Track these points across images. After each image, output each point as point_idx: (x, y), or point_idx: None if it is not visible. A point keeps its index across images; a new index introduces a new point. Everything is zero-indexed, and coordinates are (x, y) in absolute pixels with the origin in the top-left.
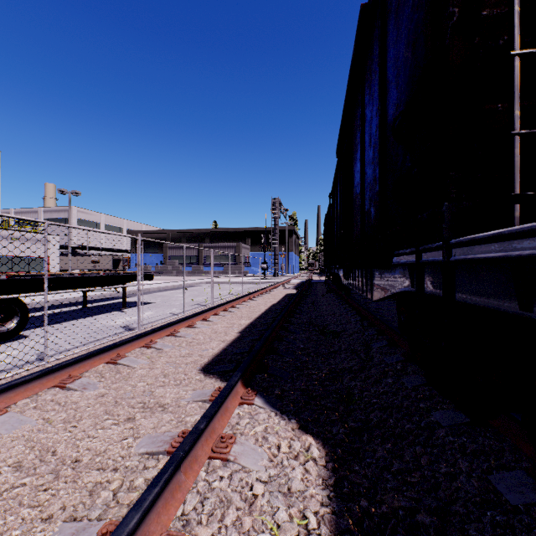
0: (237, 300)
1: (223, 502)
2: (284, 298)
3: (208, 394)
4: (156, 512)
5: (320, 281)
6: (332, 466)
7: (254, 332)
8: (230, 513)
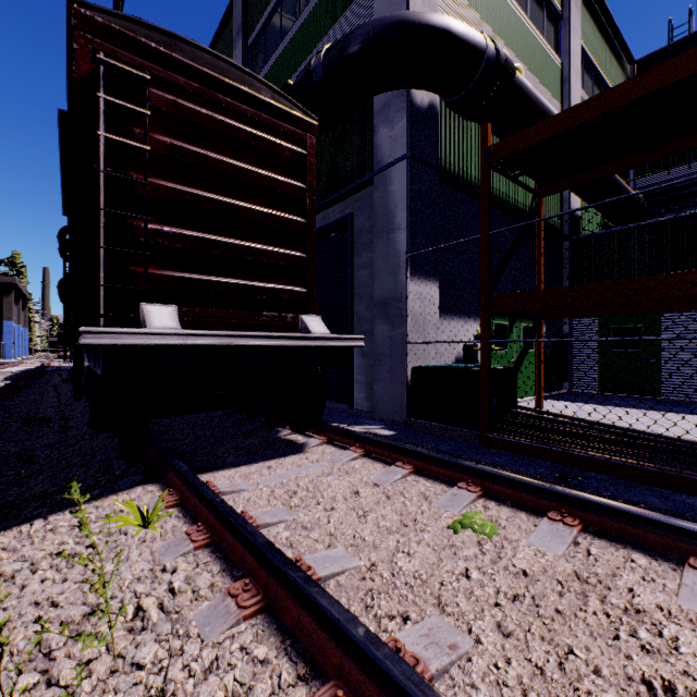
0: None
1: None
2: None
3: None
4: None
5: (63, 368)
6: None
7: None
8: None
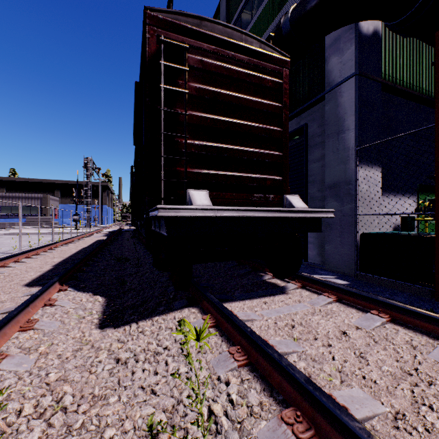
0: (48, 246)
1: (53, 314)
2: (94, 243)
3: (35, 291)
4: (21, 316)
5: (129, 230)
6: (107, 301)
7: (66, 264)
8: (57, 315)
